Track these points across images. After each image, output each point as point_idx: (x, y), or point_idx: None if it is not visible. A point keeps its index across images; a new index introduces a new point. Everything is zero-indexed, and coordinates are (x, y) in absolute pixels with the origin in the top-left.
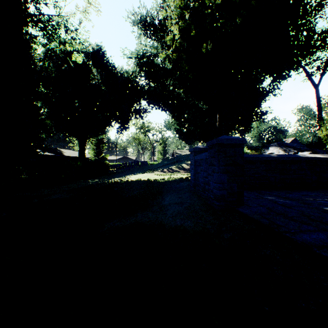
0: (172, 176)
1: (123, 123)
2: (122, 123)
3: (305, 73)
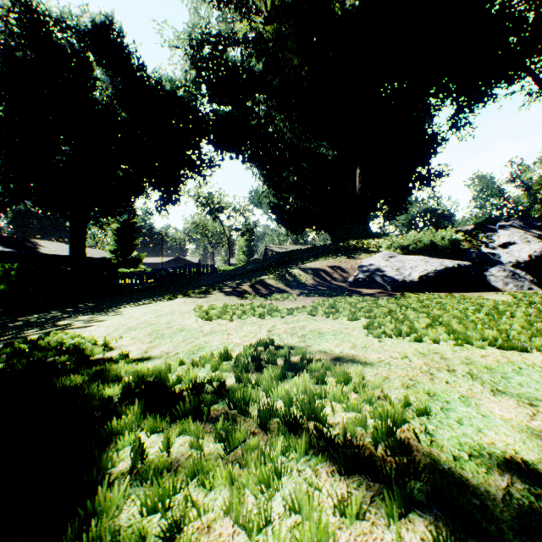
0: (270, 320)
1: (167, 189)
2: (165, 190)
3: (536, 84)
